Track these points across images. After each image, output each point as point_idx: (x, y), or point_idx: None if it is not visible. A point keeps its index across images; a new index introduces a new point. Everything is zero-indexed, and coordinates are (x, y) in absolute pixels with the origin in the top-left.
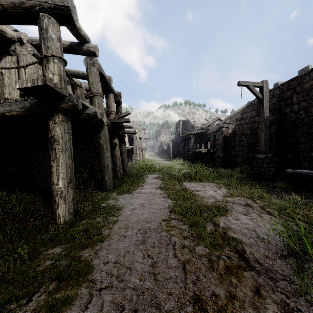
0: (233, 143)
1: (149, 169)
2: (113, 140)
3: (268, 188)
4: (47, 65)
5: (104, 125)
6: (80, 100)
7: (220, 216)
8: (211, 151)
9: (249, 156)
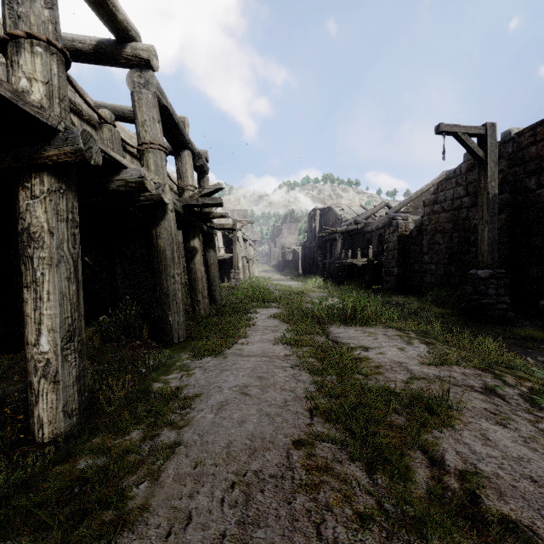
0: (417, 247)
1: (261, 297)
2: (190, 242)
3: (507, 340)
4: (16, 58)
5: (167, 210)
6: (102, 148)
7: (439, 430)
8: (374, 264)
9: (449, 272)
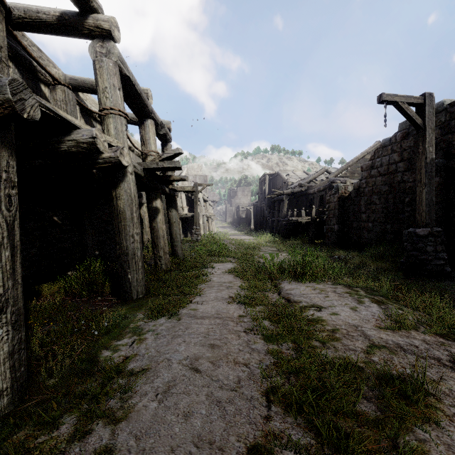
0: (355, 207)
1: (218, 252)
2: (153, 203)
3: (451, 296)
4: None
5: (127, 173)
6: (46, 105)
7: (423, 430)
8: (317, 221)
9: (385, 229)
